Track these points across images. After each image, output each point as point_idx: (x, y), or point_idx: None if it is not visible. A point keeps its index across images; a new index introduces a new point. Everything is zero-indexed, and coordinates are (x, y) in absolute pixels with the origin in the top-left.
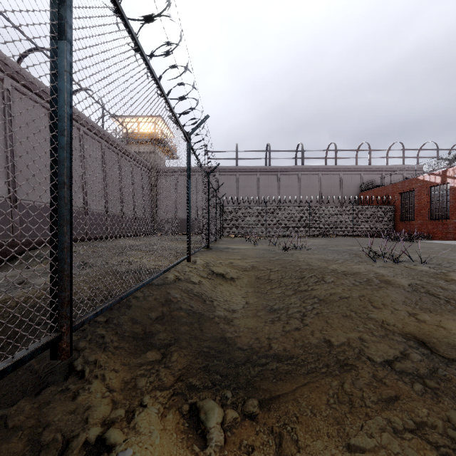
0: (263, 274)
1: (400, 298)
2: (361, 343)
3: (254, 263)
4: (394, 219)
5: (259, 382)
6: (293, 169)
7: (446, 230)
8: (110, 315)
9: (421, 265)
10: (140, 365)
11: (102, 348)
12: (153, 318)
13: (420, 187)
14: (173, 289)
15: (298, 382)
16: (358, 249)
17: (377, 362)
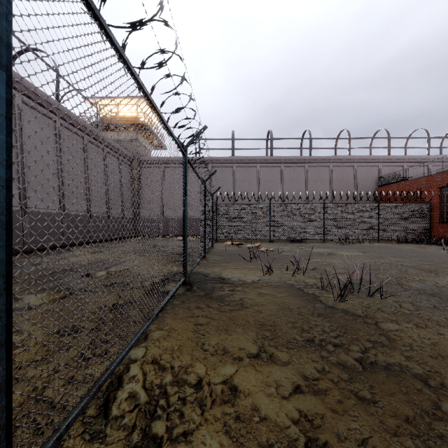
0: None
1: None
2: None
3: (315, 417)
4: (430, 220)
5: None
6: (300, 160)
7: None
8: None
9: None
10: None
11: None
12: None
13: None
14: None
15: None
16: None
17: None
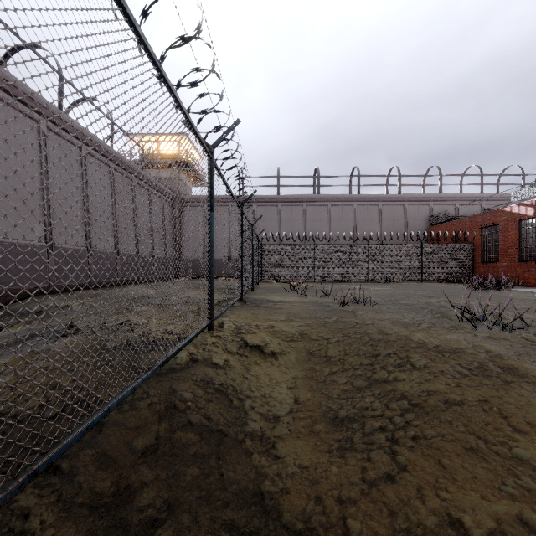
0: (318, 348)
1: None
2: None
3: (304, 329)
4: (472, 260)
5: None
6: (348, 198)
7: None
8: None
9: None
10: None
11: None
12: (138, 452)
13: (506, 220)
14: (182, 382)
15: None
16: (438, 304)
17: None
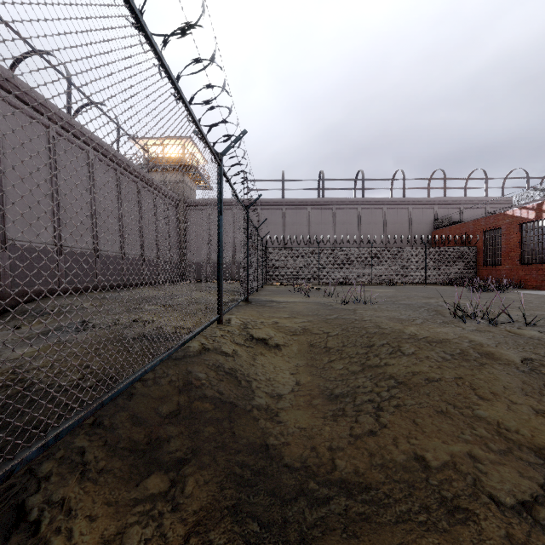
0: (319, 340)
1: (516, 384)
2: (474, 466)
3: (306, 325)
4: (476, 264)
5: (321, 541)
6: (352, 202)
7: (542, 277)
8: (99, 412)
9: (527, 328)
10: (134, 503)
11: (78, 473)
12: (164, 415)
13: (508, 223)
14: (196, 366)
15: (384, 544)
16: (436, 303)
17: (507, 505)
